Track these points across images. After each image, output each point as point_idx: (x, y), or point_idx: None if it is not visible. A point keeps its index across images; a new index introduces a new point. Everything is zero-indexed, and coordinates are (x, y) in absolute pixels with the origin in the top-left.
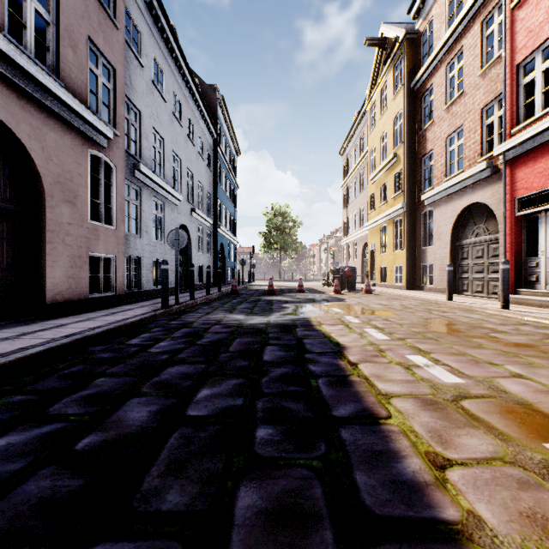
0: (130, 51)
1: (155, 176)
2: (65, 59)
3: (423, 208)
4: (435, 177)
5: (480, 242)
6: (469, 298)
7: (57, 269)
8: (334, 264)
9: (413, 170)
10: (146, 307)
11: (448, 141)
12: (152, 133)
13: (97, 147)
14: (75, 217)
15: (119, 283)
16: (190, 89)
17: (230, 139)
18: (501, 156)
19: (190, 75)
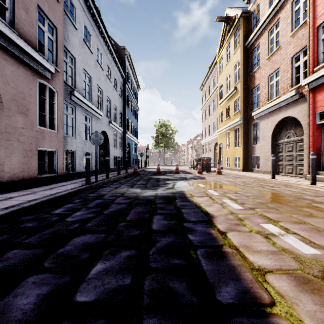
0: (68, 19)
1: (85, 99)
2: (19, 17)
3: (253, 121)
4: (261, 101)
5: (291, 141)
6: (284, 177)
7: (13, 158)
8: (197, 156)
9: (246, 97)
10: (75, 183)
11: (269, 79)
12: (83, 72)
13: (43, 77)
14: (27, 123)
15: (59, 167)
16: (108, 47)
17: (133, 79)
18: (306, 86)
19: (108, 37)
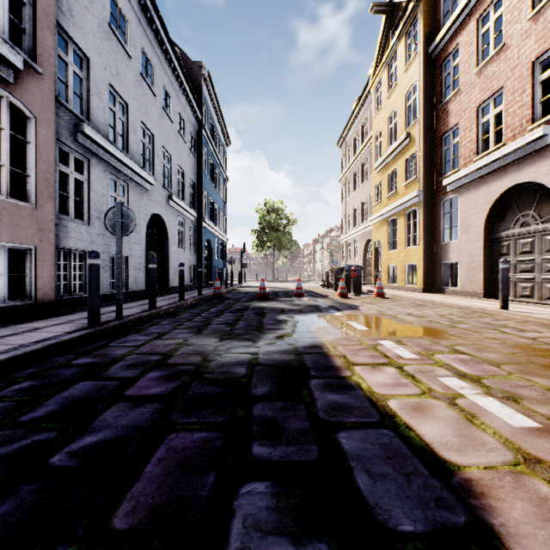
0: None
1: (111, 145)
2: None
3: (444, 196)
4: (461, 157)
5: (529, 233)
6: (519, 304)
7: None
8: (333, 263)
9: (430, 151)
10: (67, 324)
11: (479, 112)
12: (108, 91)
13: None
14: None
15: (43, 286)
16: (167, 53)
17: (218, 125)
18: None
19: (166, 33)
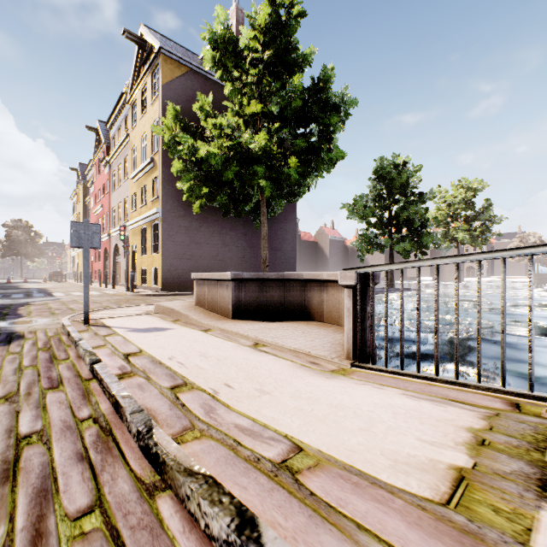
0: None
1: None
2: None
3: None
4: None
5: None
6: None
7: None
8: (61, 269)
9: None
10: None
11: None
12: None
13: None
14: None
15: None
16: None
17: None
18: None
19: None
